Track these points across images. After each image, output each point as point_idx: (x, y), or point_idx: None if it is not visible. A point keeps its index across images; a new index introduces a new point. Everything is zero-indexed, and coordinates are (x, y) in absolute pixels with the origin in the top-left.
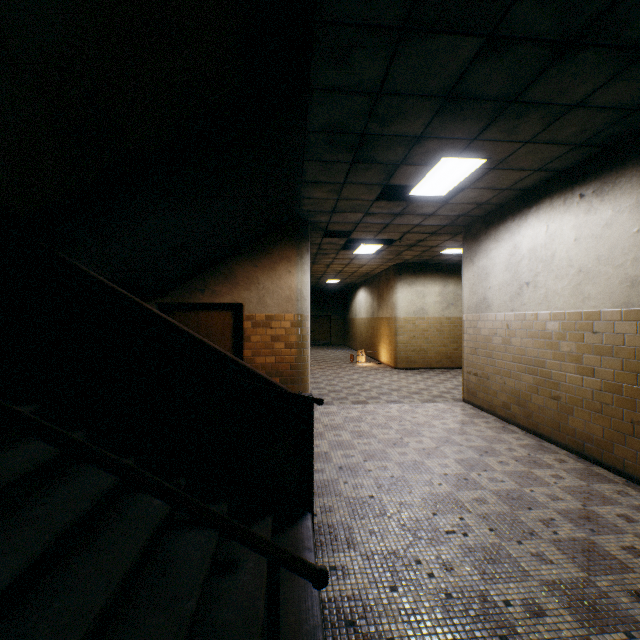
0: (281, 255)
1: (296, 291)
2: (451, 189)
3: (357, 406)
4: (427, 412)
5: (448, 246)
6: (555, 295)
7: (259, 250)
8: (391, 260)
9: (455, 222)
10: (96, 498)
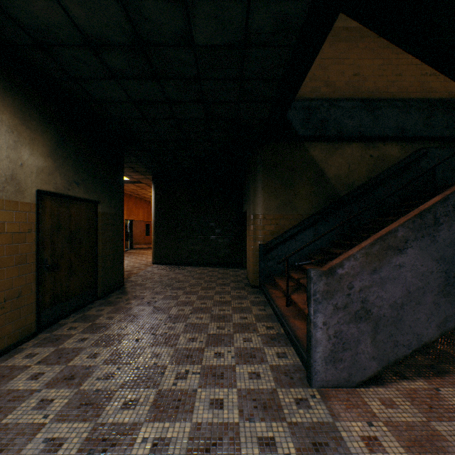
0: None
1: None
2: None
3: None
4: None
5: None
6: None
7: None
8: None
9: None
10: None
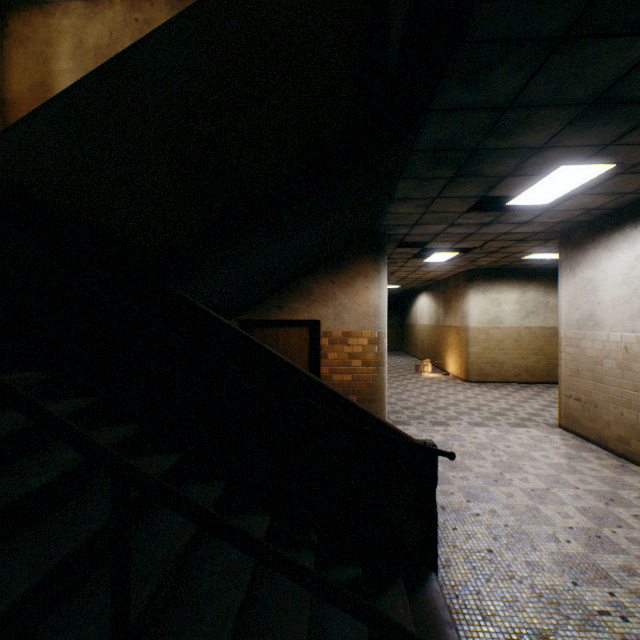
0: (358, 270)
1: (373, 307)
2: (559, 196)
3: (438, 428)
4: (521, 440)
5: (534, 252)
6: None
7: (336, 266)
8: (463, 266)
9: (551, 228)
10: (253, 567)
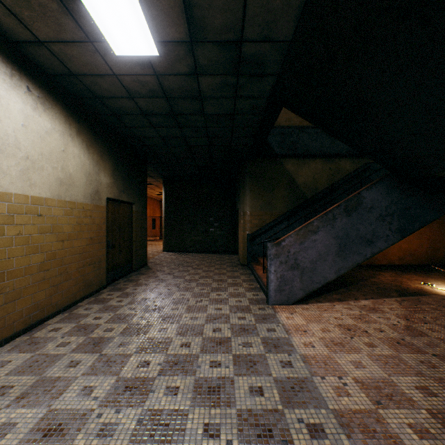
0: None
1: None
2: None
3: None
4: None
5: None
6: (2, 172)
7: None
8: None
9: None
10: None
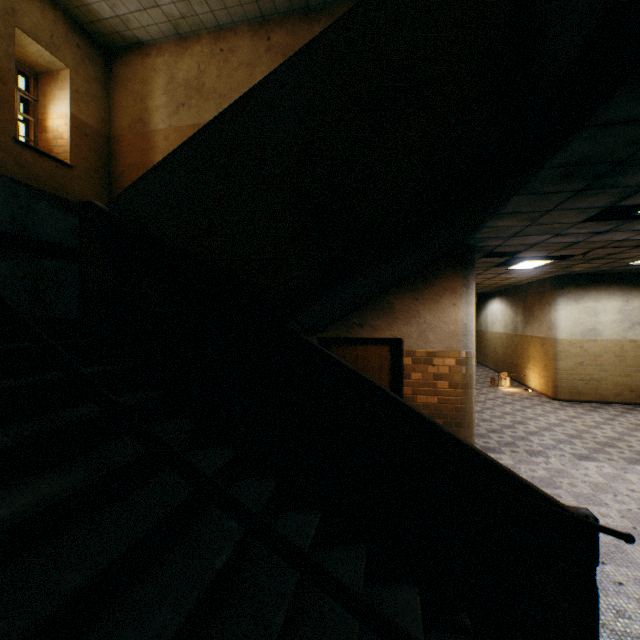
0: (444, 286)
1: (461, 325)
2: None
3: (537, 459)
4: None
5: None
6: None
7: (419, 282)
8: (551, 272)
9: None
10: None
